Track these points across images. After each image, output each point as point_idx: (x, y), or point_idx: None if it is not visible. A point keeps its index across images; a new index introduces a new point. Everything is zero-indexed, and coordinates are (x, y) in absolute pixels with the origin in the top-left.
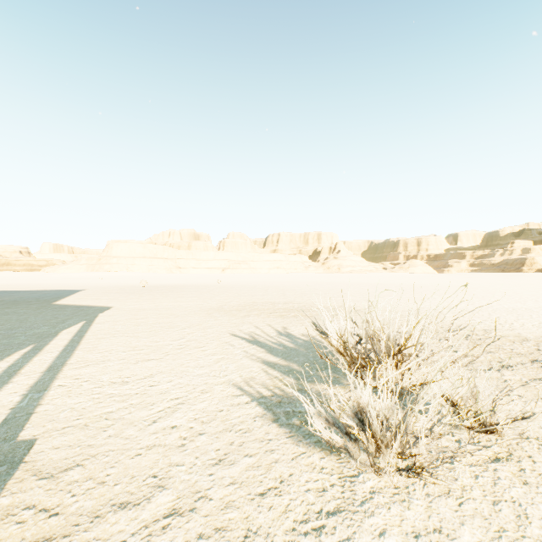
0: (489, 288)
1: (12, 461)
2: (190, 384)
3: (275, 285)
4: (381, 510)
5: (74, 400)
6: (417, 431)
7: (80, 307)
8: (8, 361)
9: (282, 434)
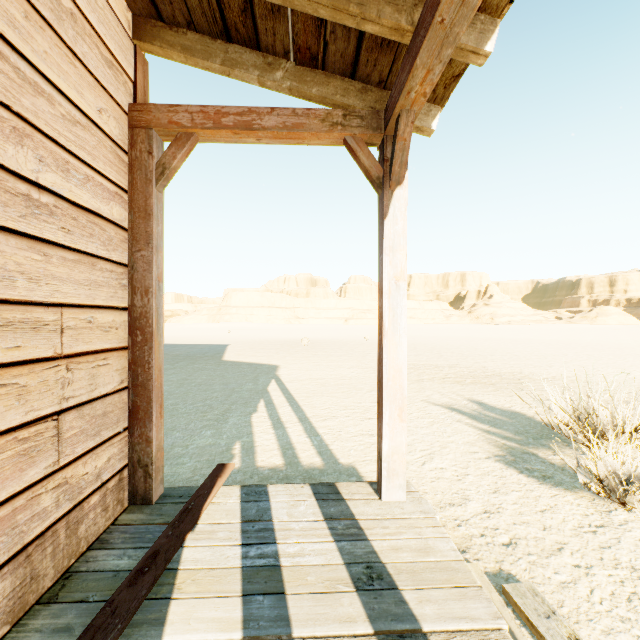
0: None
1: (354, 475)
2: (425, 441)
3: (420, 342)
4: (636, 530)
5: (347, 443)
6: None
7: (251, 365)
8: (262, 411)
9: (532, 481)
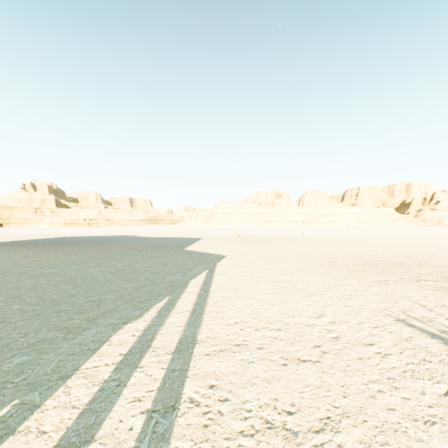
0: None
1: None
2: None
3: (371, 239)
4: None
5: None
6: None
7: (201, 254)
8: (146, 319)
9: None
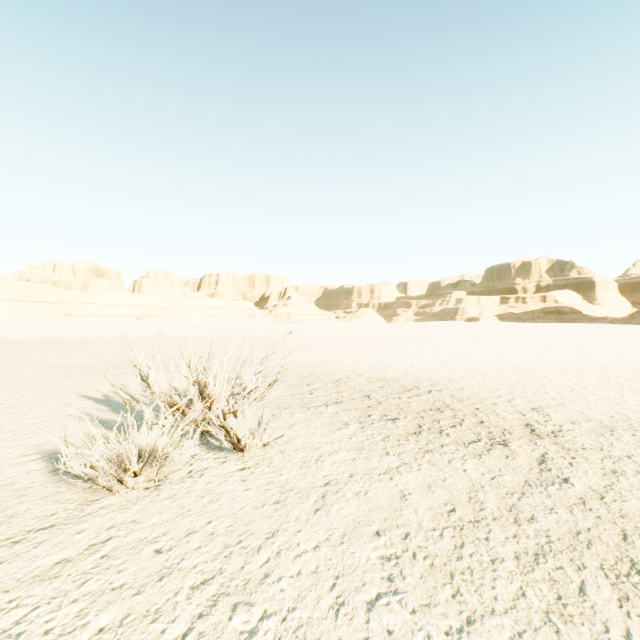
0: (414, 336)
1: None
2: None
3: (197, 337)
4: (96, 518)
5: None
6: (176, 456)
7: None
8: None
9: (51, 480)
